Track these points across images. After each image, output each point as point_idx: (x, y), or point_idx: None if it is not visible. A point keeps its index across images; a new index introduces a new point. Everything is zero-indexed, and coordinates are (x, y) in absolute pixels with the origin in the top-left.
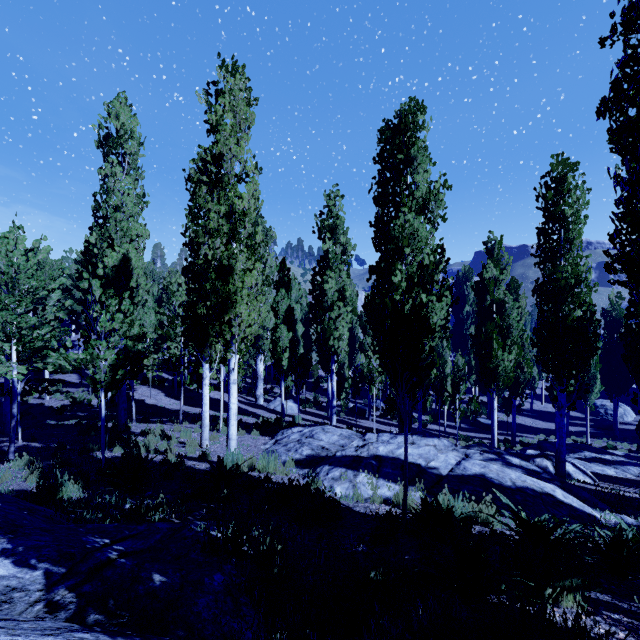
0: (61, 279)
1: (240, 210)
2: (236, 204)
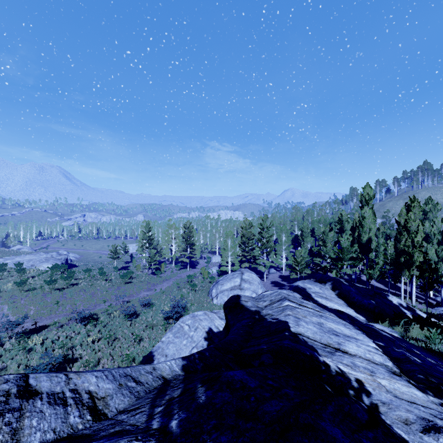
0: (355, 247)
1: (416, 241)
2: (415, 240)
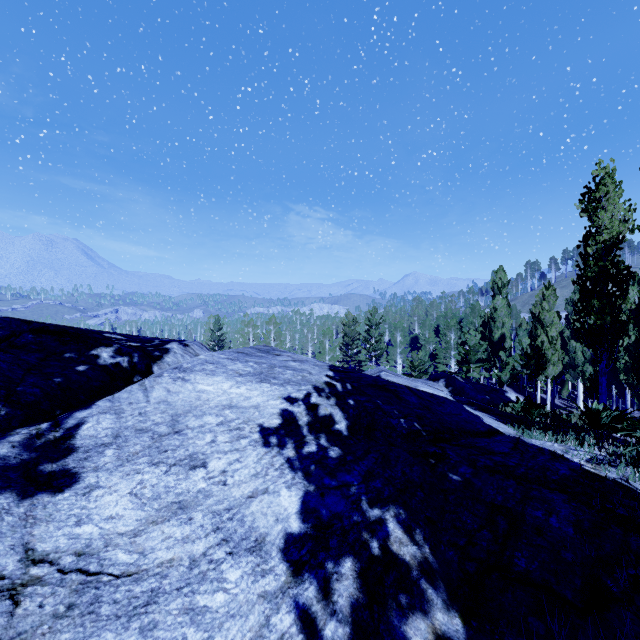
0: (485, 346)
1: (550, 335)
2: (549, 334)
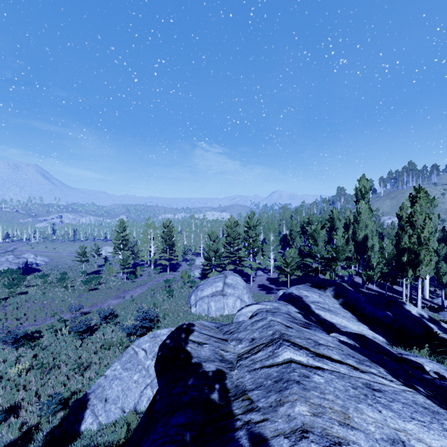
0: (351, 245)
1: (423, 237)
2: (421, 235)
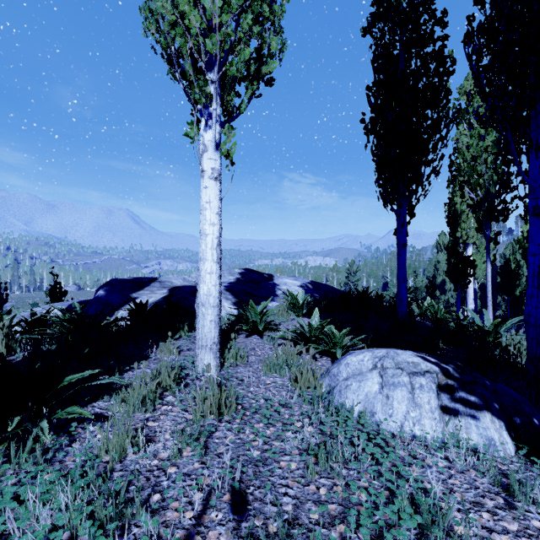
0: None
1: None
2: None
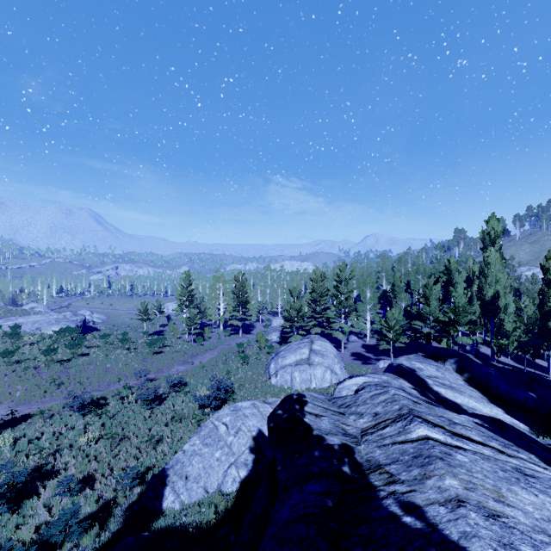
0: (476, 306)
1: None
2: None
